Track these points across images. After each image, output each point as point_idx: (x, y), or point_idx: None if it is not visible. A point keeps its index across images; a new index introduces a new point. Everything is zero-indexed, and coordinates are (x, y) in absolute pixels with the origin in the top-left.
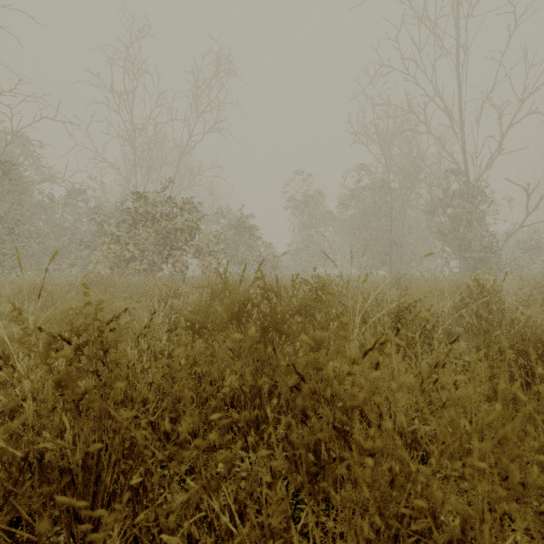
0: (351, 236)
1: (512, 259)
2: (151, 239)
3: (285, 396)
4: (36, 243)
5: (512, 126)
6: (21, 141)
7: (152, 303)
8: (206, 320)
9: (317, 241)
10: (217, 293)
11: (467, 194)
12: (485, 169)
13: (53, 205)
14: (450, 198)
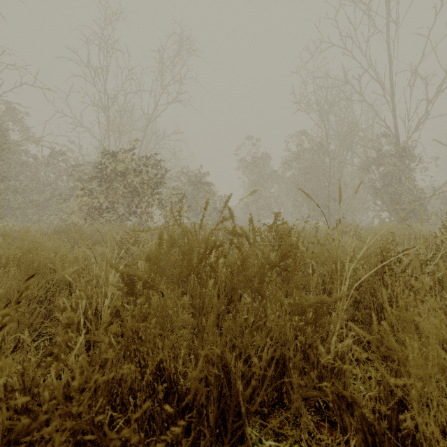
0: (294, 191)
1: (438, 211)
2: (120, 192)
3: (258, 374)
4: (21, 197)
5: (443, 91)
6: (3, 104)
7: (113, 249)
8: (164, 269)
9: (264, 196)
10: (174, 240)
11: (397, 153)
12: (414, 132)
13: (37, 164)
14: (383, 157)
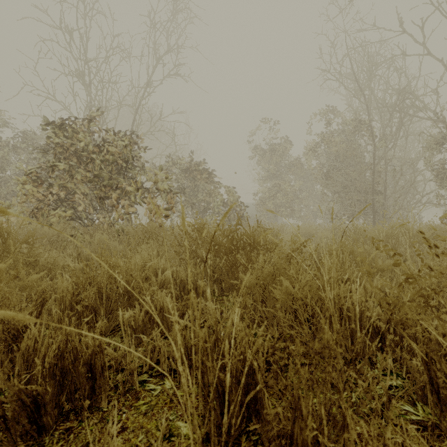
0: (327, 182)
1: None
2: (84, 177)
3: None
4: None
5: None
6: None
7: None
8: None
9: (283, 191)
10: None
11: None
12: None
13: (1, 148)
14: None
